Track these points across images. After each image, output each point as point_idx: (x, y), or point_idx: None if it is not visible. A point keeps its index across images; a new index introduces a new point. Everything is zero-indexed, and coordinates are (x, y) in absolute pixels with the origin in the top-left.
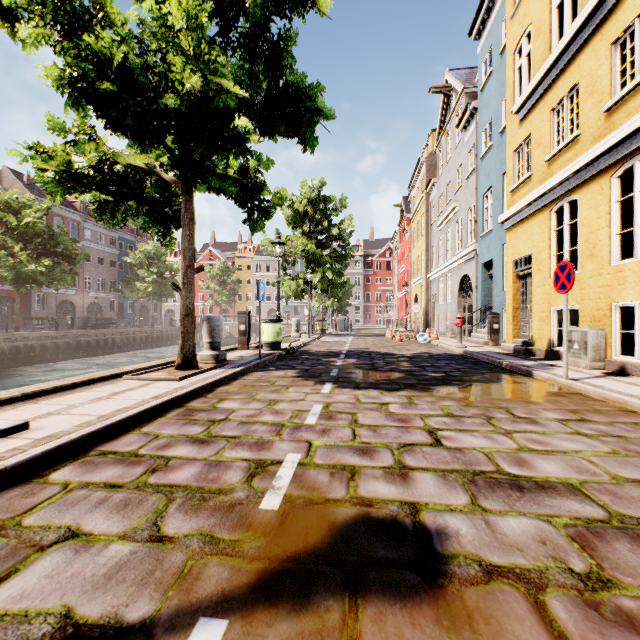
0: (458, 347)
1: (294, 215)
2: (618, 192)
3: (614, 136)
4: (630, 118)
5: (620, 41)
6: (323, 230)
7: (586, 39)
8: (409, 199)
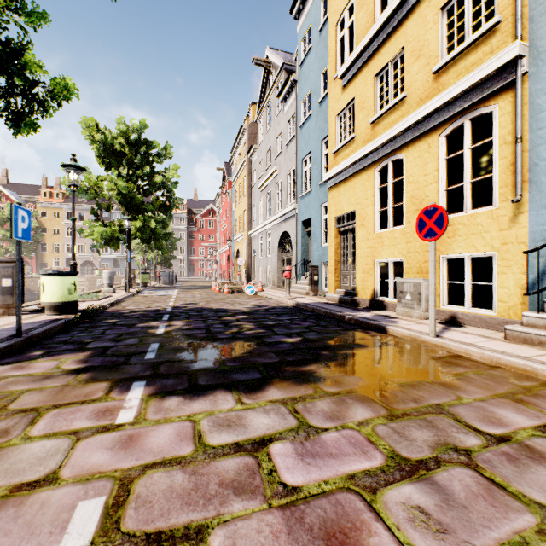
0: (287, 298)
1: (108, 152)
2: (445, 150)
3: (450, 92)
4: (461, 78)
5: (447, 7)
6: (145, 176)
7: (413, 5)
8: (231, 164)
